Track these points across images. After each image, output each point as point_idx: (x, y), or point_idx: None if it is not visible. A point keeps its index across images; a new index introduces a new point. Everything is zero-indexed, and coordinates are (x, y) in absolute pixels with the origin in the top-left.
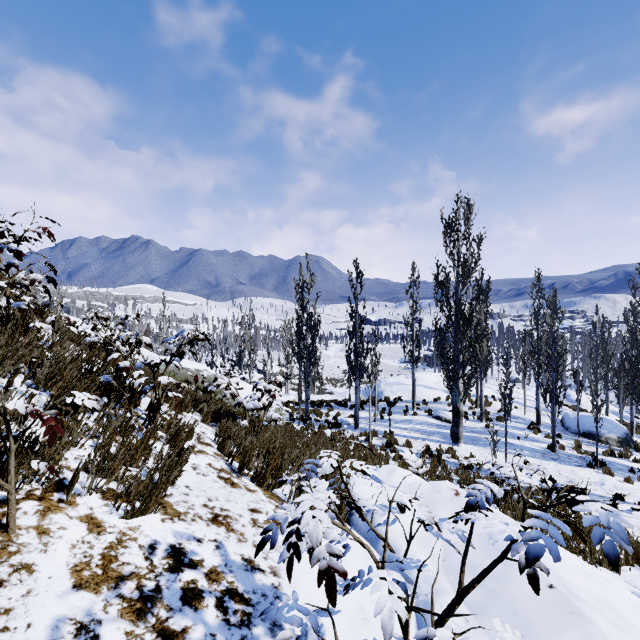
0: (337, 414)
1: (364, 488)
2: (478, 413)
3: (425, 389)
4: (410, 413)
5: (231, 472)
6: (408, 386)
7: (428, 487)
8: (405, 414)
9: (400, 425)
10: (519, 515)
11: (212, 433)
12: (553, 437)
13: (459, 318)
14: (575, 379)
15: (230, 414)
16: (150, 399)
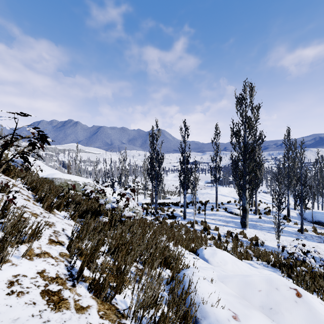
0: (173, 210)
1: (206, 287)
2: (253, 210)
3: (222, 196)
4: (214, 210)
5: (66, 280)
6: (212, 195)
7: (264, 283)
8: (212, 210)
9: (210, 217)
10: (312, 288)
11: (73, 229)
12: (301, 224)
13: (246, 154)
14: (310, 190)
15: (96, 212)
16: (24, 201)
